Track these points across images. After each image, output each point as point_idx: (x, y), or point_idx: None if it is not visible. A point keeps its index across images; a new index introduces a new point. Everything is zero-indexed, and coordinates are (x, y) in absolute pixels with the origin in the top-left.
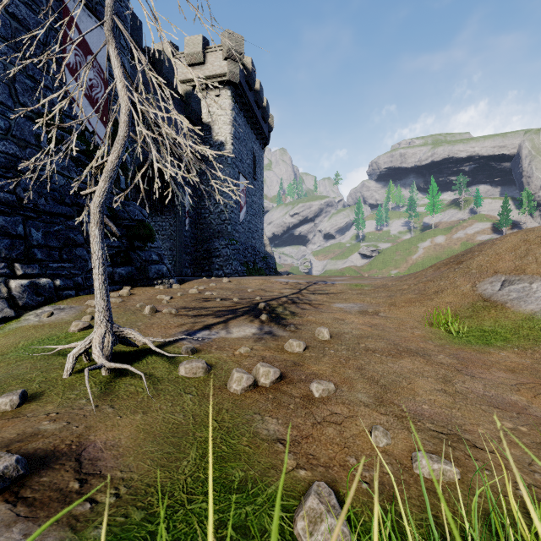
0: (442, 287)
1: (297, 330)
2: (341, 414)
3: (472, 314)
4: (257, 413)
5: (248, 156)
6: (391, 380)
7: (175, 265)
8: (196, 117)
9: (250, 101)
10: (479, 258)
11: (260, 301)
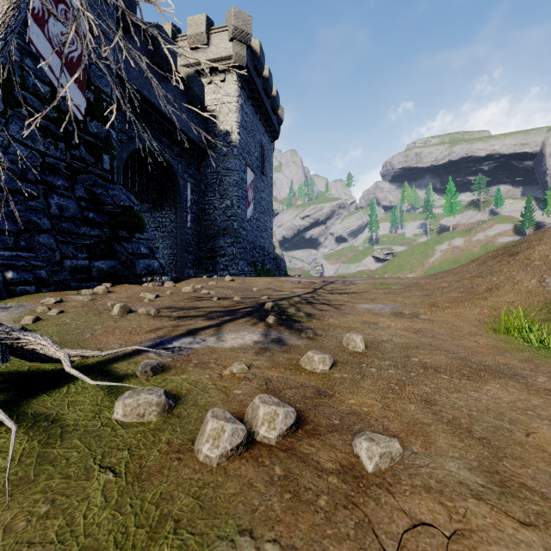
0: (496, 284)
1: (316, 337)
2: (435, 526)
3: (548, 316)
4: (246, 531)
5: (256, 149)
6: (492, 427)
7: (176, 265)
8: (199, 103)
9: (258, 89)
10: (541, 247)
11: (267, 300)
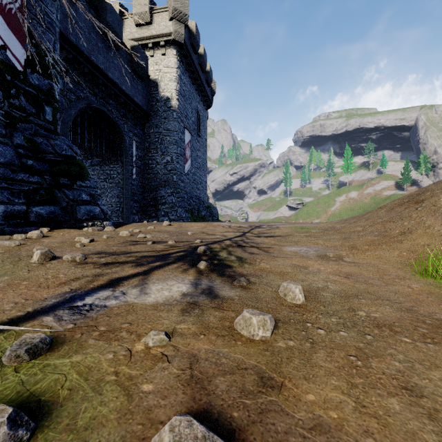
0: (409, 228)
1: (250, 286)
2: None
3: None
4: None
5: (192, 114)
6: None
7: (122, 212)
8: (143, 71)
9: (195, 63)
10: None
11: (200, 244)
